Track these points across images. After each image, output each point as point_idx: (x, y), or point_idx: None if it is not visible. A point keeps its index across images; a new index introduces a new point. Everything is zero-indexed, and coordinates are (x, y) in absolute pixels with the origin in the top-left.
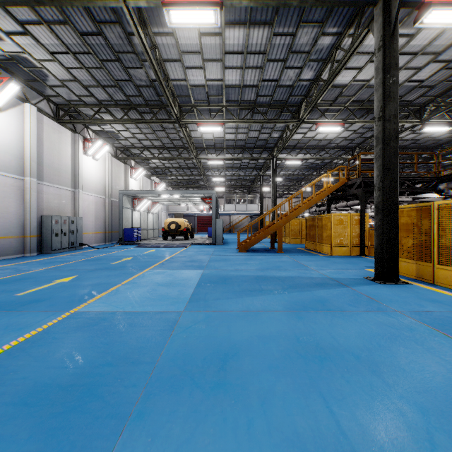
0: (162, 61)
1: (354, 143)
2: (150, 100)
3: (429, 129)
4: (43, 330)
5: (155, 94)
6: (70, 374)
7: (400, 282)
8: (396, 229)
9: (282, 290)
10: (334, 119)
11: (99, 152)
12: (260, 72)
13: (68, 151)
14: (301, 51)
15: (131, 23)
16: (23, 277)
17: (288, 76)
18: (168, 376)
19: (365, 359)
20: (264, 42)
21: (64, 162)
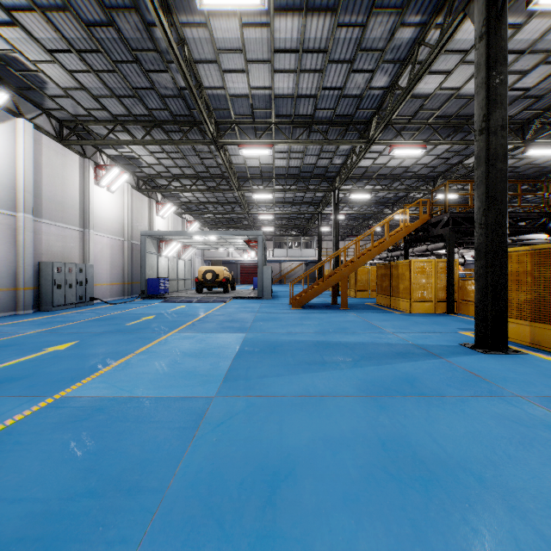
0: (192, 61)
1: (436, 171)
2: (178, 115)
3: (534, 152)
4: (6, 428)
5: (185, 108)
6: (25, 514)
7: (510, 351)
8: (504, 280)
9: (353, 363)
10: (413, 139)
11: (115, 183)
12: (319, 77)
13: (75, 180)
14: (373, 49)
15: (150, 6)
16: (6, 343)
17: (355, 83)
18: (182, 519)
19: (493, 484)
20: (325, 36)
21: (70, 194)
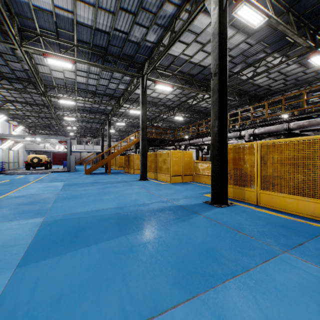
0: (35, 64)
1: (151, 117)
2: (21, 77)
3: (177, 118)
4: None
5: (26, 76)
6: (28, 202)
7: (147, 180)
8: (146, 161)
9: (102, 185)
10: (137, 107)
11: None
12: (97, 81)
13: None
14: (117, 78)
15: (21, 54)
16: None
17: (112, 85)
18: (60, 199)
19: (115, 192)
20: (98, 71)
21: None
